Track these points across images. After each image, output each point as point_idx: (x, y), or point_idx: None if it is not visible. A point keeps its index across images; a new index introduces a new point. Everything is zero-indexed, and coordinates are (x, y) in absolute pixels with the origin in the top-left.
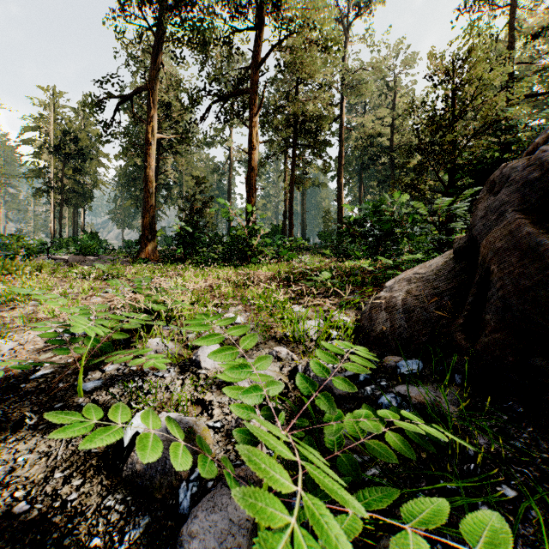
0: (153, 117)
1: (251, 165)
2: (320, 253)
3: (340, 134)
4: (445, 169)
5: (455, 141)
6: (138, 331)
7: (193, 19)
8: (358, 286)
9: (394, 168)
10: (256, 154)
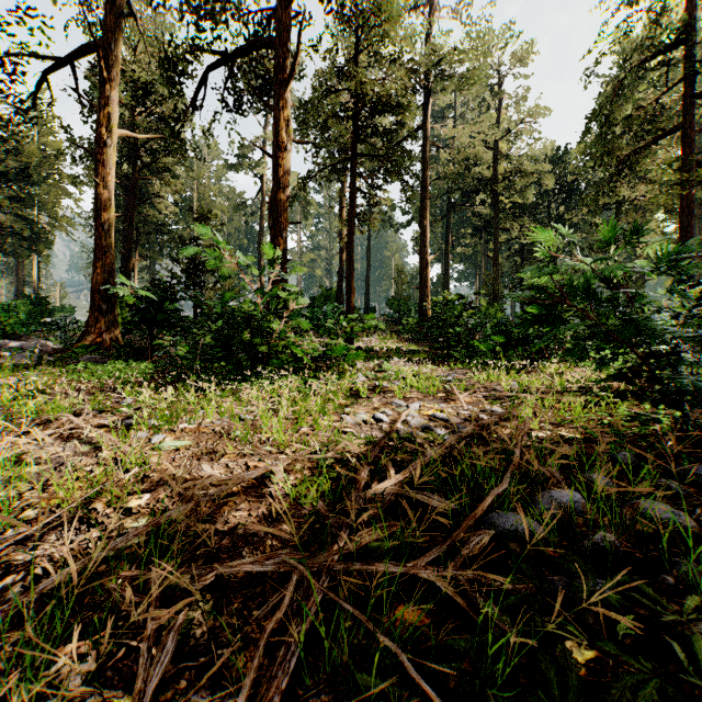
0: (112, 97)
1: (279, 177)
2: (394, 332)
3: (425, 152)
4: None
5: None
6: None
7: None
8: None
9: (497, 208)
10: (287, 159)
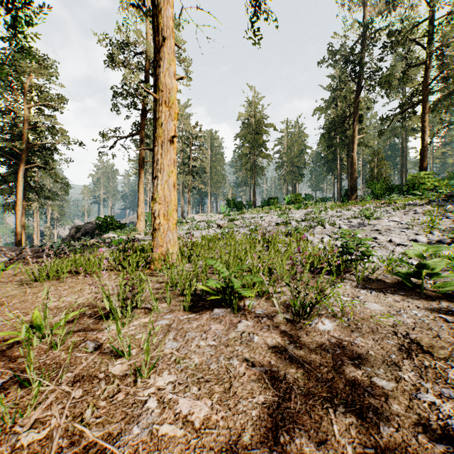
0: (356, 128)
1: (423, 143)
2: None
3: None
4: None
5: None
6: (395, 201)
7: (384, 78)
8: None
9: None
10: (426, 137)
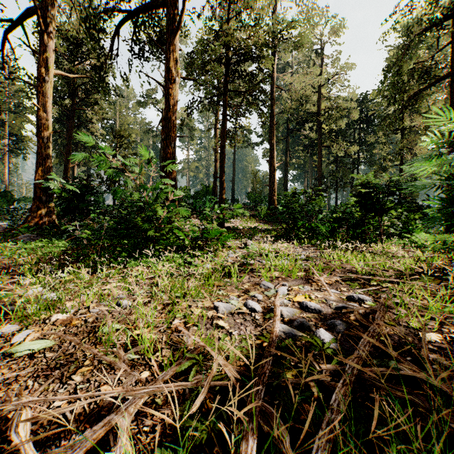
0: (49, 46)
1: (169, 102)
2: (252, 215)
3: (273, 92)
4: None
5: None
6: None
7: None
8: None
9: (321, 132)
10: (175, 89)
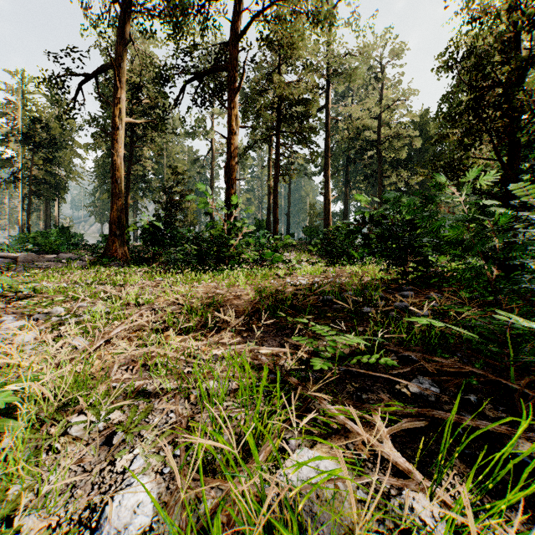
0: (122, 98)
1: (231, 151)
2: (306, 250)
3: (328, 124)
4: (504, 143)
5: (520, 101)
6: None
7: None
8: (420, 352)
9: (381, 162)
10: (236, 140)
